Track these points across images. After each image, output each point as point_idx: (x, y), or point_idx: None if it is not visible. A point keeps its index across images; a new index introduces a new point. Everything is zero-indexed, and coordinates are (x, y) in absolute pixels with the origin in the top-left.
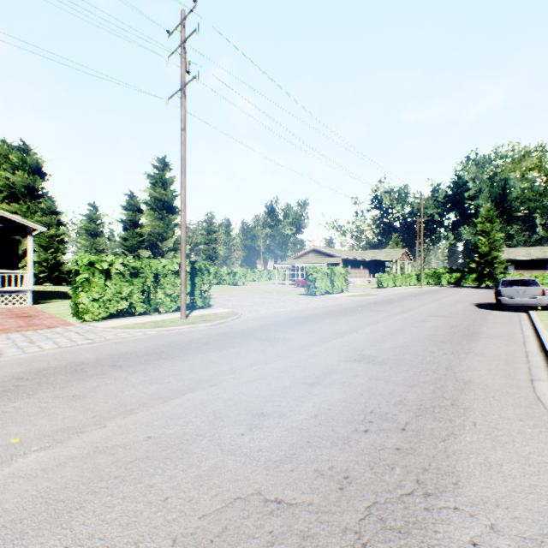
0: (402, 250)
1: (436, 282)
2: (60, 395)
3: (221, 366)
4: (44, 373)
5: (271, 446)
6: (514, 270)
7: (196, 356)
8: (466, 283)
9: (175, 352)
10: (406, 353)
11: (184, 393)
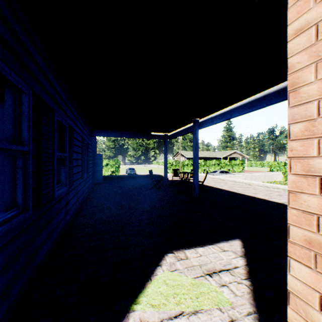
0: None
1: None
2: None
3: None
4: None
5: None
6: None
7: None
8: None
9: None
10: None
11: None
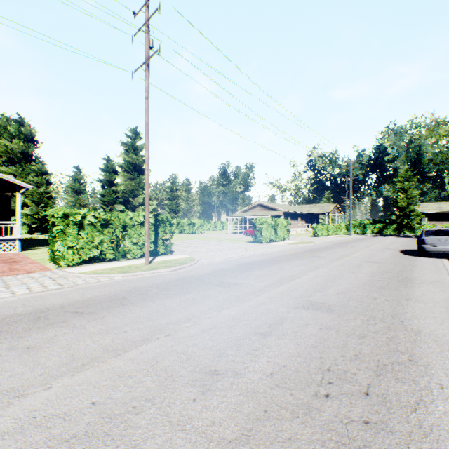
0: (333, 204)
1: (362, 232)
2: (15, 346)
3: (177, 313)
4: (7, 321)
5: (225, 418)
6: (427, 221)
7: (154, 302)
8: (387, 232)
9: (135, 298)
10: (350, 299)
11: (138, 345)
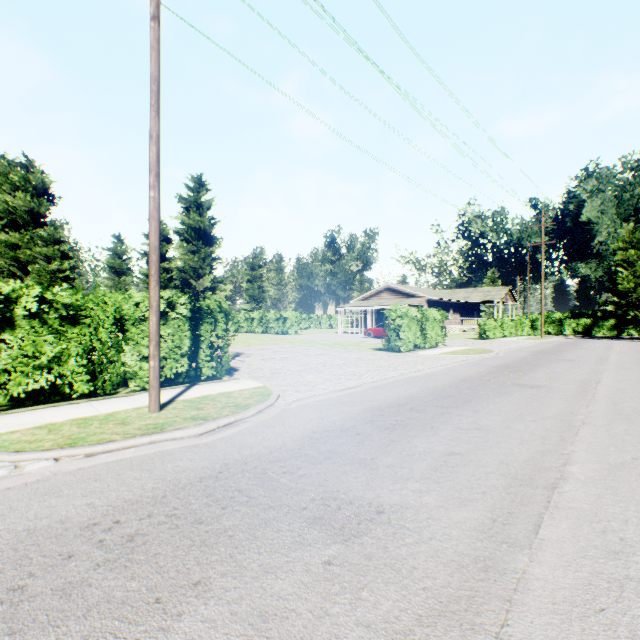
0: (505, 288)
1: (557, 331)
2: None
3: None
4: None
5: None
6: None
7: None
8: (599, 333)
9: None
10: None
11: None
